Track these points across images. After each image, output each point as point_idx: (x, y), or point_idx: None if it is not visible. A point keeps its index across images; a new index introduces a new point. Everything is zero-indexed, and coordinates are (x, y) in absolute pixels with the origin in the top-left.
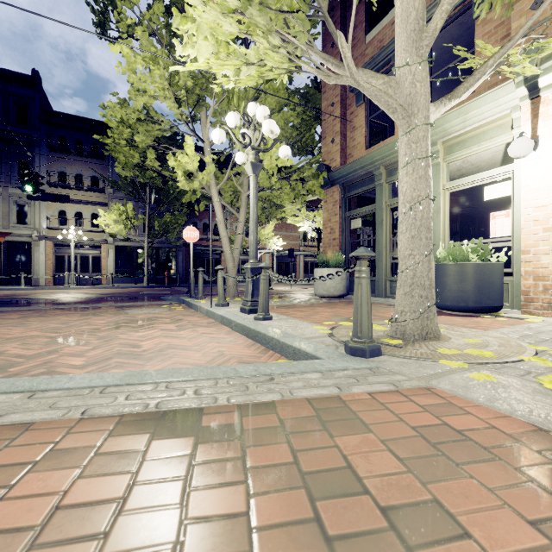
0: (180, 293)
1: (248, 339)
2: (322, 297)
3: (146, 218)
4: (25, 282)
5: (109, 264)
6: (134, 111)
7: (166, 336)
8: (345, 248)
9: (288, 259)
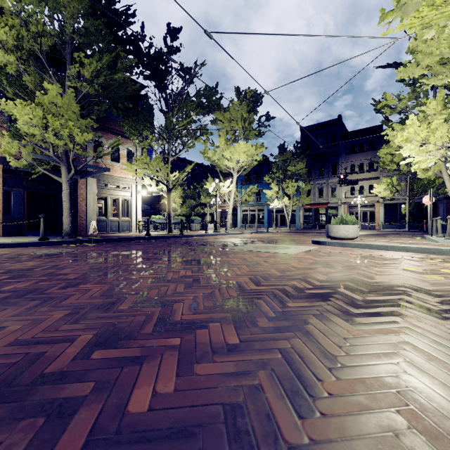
0: None
1: None
2: None
3: (407, 182)
4: None
5: (380, 216)
6: (393, 148)
7: None
8: None
9: None
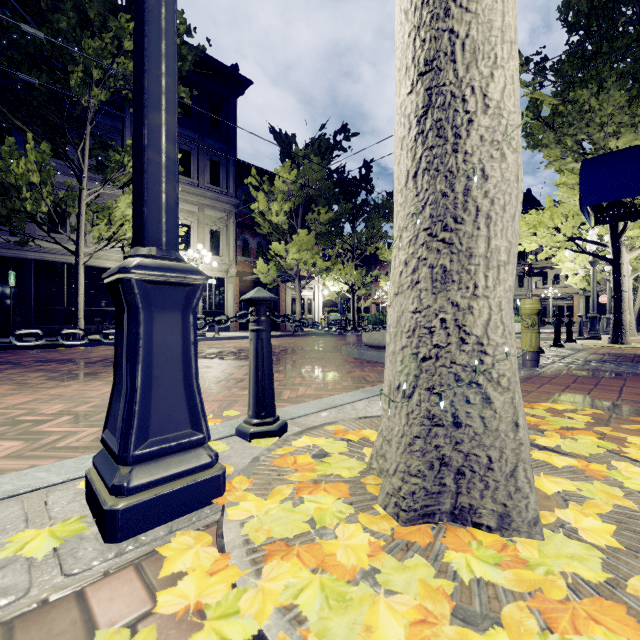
0: None
1: None
2: None
3: None
4: None
5: (579, 311)
6: None
7: None
8: None
9: None
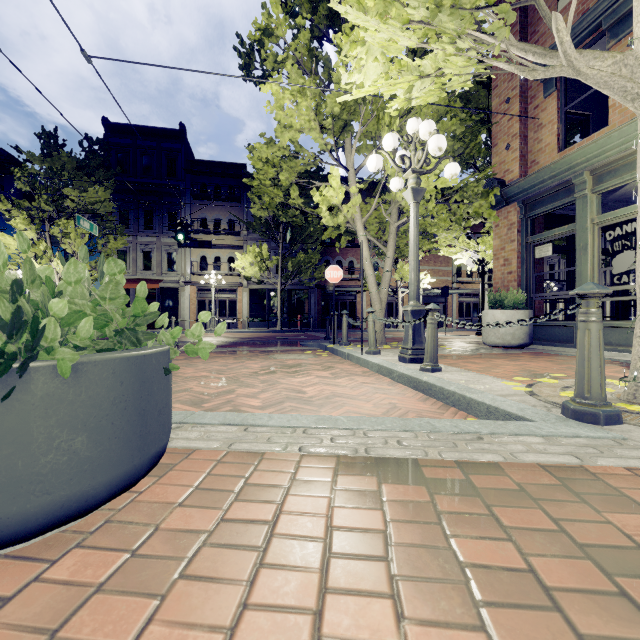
0: (317, 339)
1: (418, 392)
2: (493, 347)
3: (278, 259)
4: (174, 326)
5: (243, 308)
6: (280, 149)
7: (326, 384)
8: (526, 284)
9: (437, 299)
